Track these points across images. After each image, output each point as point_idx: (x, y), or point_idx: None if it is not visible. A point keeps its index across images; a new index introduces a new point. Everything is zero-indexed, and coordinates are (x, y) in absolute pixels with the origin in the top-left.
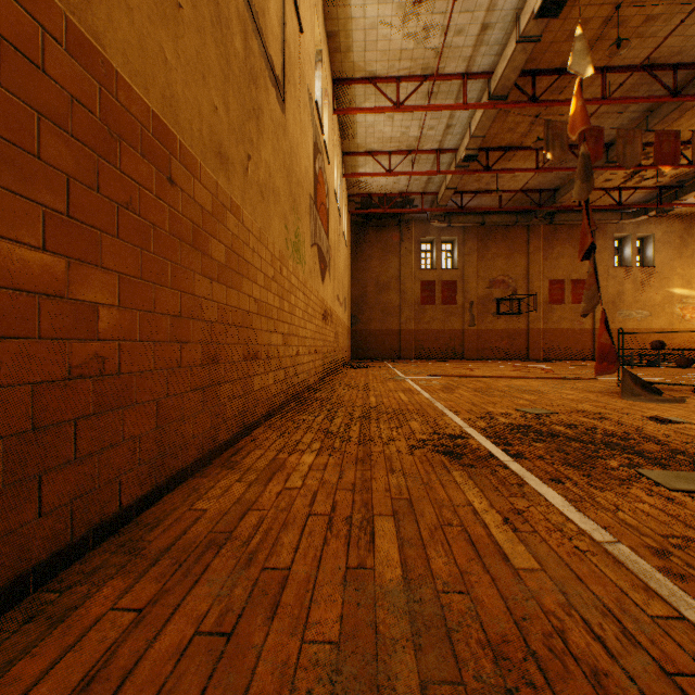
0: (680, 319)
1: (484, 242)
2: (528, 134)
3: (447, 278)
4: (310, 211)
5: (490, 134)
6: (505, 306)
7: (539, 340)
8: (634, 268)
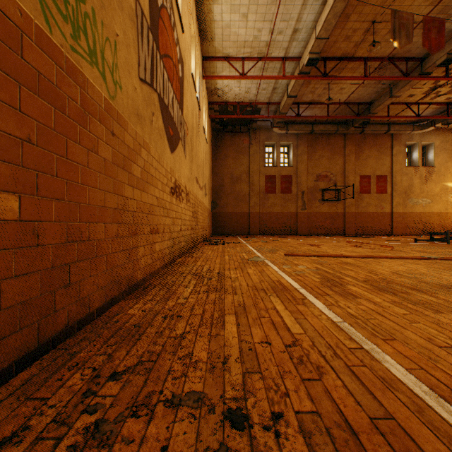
0: None
1: (312, 146)
2: (361, 43)
3: (285, 173)
4: (136, 23)
5: (329, 41)
6: (328, 195)
7: (352, 220)
8: (420, 168)
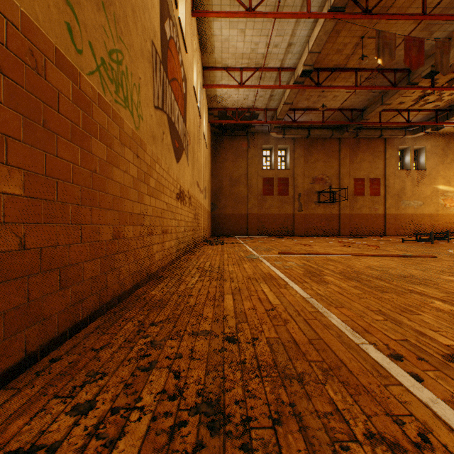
0: (443, 207)
1: (309, 150)
2: (351, 56)
3: (282, 176)
4: (152, 62)
5: (322, 54)
6: (323, 197)
7: (347, 221)
8: (412, 171)
